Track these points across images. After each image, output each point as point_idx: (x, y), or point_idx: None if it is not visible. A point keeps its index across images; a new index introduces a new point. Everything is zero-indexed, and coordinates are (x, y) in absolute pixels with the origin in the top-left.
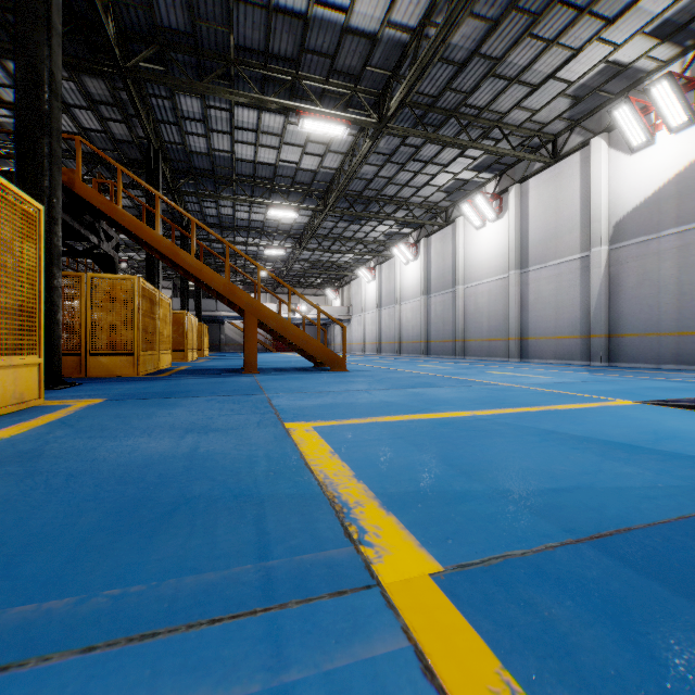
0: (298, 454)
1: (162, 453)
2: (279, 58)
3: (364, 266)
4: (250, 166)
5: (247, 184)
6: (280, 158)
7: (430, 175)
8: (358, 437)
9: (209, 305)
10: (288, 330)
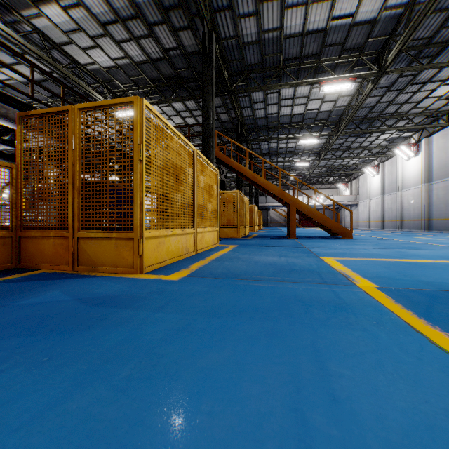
0: (328, 265)
1: (276, 260)
2: (308, 56)
3: (369, 165)
4: (288, 118)
5: (286, 127)
6: (307, 108)
7: (428, 90)
8: (356, 263)
9: (261, 200)
10: (314, 214)
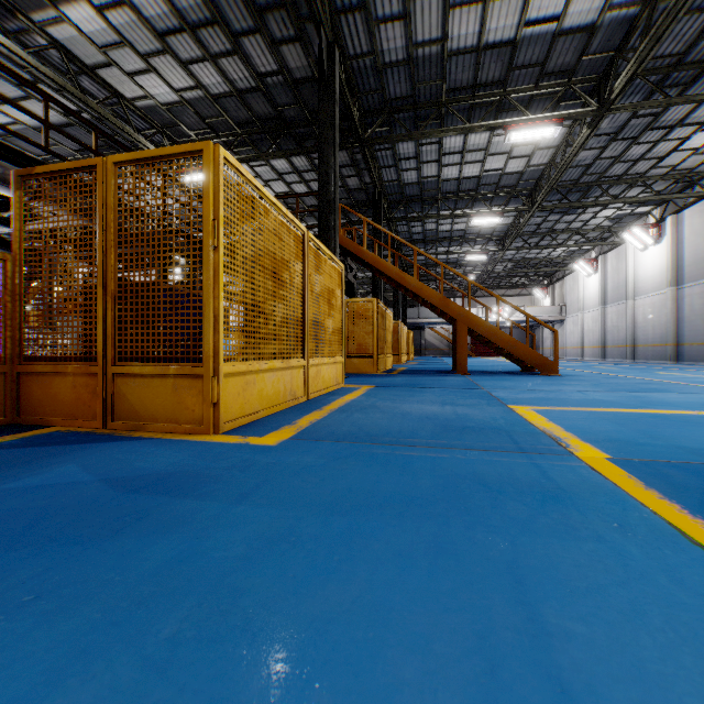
0: (523, 419)
1: (438, 411)
2: (486, 85)
3: (581, 258)
4: (454, 183)
5: (450, 199)
6: (484, 168)
7: (678, 139)
8: (568, 416)
9: (412, 313)
10: (496, 336)
